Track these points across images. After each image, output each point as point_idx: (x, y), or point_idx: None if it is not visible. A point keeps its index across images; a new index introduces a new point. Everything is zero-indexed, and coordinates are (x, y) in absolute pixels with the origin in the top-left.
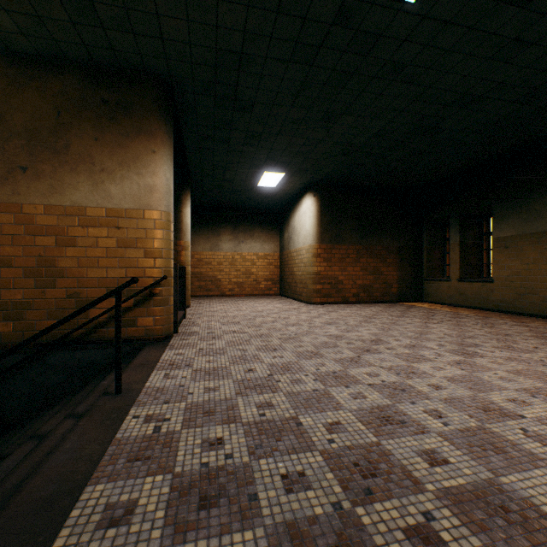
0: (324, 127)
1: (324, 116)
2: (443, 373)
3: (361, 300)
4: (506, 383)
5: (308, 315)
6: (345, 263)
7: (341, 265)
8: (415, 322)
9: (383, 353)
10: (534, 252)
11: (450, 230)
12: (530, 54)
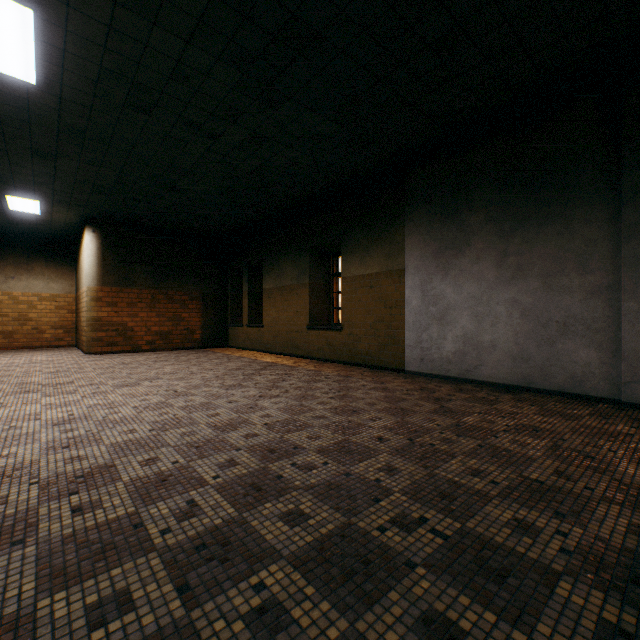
0: (46, 163)
1: (34, 153)
2: (55, 401)
3: (158, 348)
4: (95, 401)
5: (51, 366)
6: (138, 308)
7: (132, 310)
8: (160, 365)
9: (39, 392)
10: (281, 302)
11: (244, 279)
12: (194, 149)
